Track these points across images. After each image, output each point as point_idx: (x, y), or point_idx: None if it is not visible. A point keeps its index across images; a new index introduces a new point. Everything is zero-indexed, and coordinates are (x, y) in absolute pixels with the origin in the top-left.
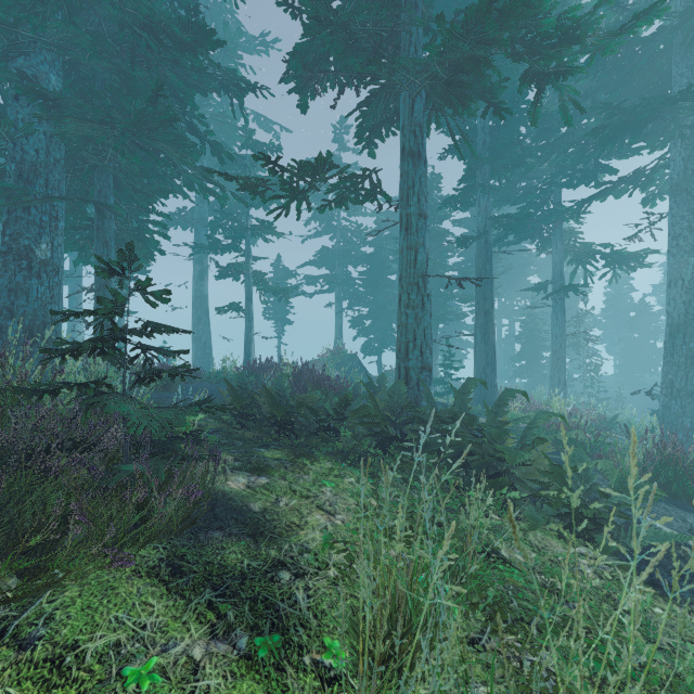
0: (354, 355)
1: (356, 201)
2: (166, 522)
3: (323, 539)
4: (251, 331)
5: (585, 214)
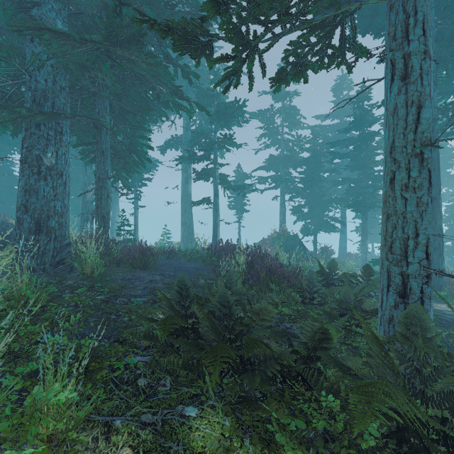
0: (295, 235)
1: (318, 66)
2: None
3: None
4: (217, 218)
5: None
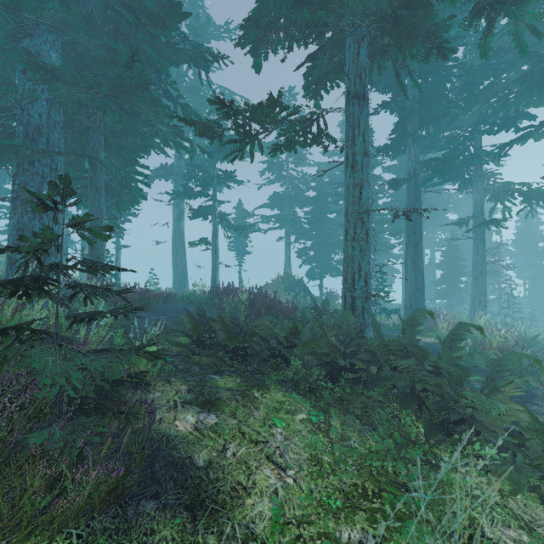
0: (300, 279)
1: (304, 144)
2: (77, 510)
3: (273, 515)
4: (216, 260)
5: (504, 157)
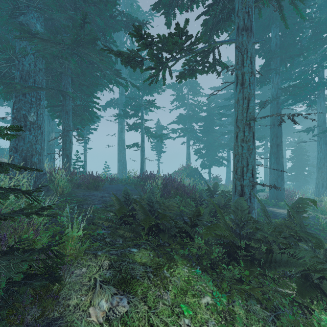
0: (196, 168)
1: (202, 72)
2: None
3: None
4: (143, 157)
5: None
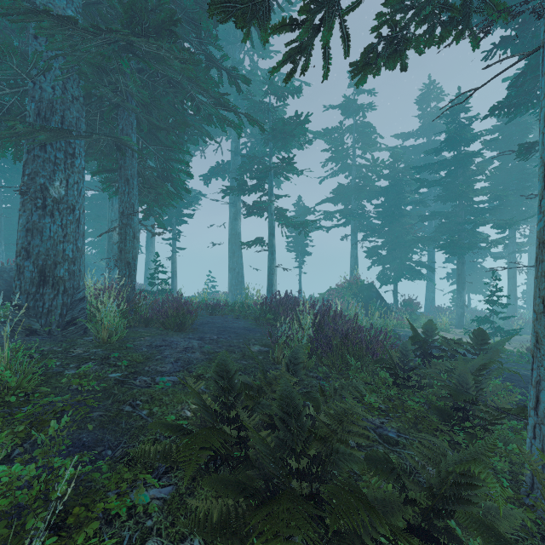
0: (371, 284)
1: (426, 42)
2: None
3: None
4: (273, 263)
5: None
